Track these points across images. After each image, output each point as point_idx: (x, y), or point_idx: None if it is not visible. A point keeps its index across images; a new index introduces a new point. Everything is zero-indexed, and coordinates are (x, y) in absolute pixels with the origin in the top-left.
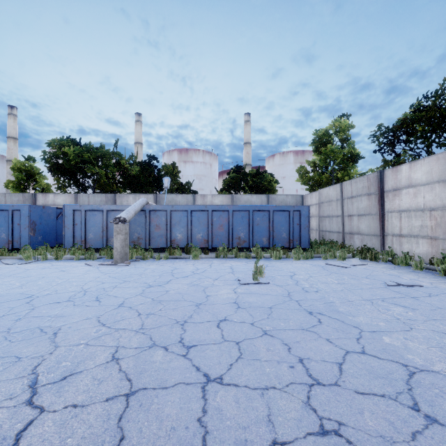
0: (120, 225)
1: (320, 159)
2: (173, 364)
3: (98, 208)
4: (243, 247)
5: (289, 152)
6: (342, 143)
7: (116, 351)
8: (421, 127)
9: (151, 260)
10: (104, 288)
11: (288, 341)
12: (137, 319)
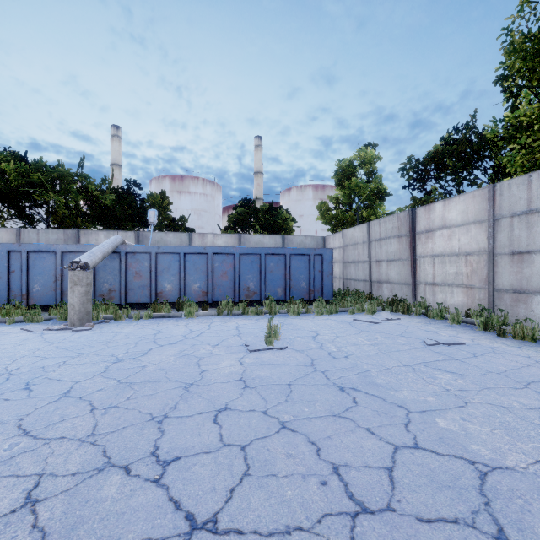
0: (79, 272)
1: (343, 195)
2: (135, 500)
3: (48, 248)
4: (253, 300)
5: (308, 187)
6: (368, 177)
7: (35, 485)
8: (452, 162)
9: (127, 320)
10: (44, 367)
11: (315, 437)
12: (87, 418)
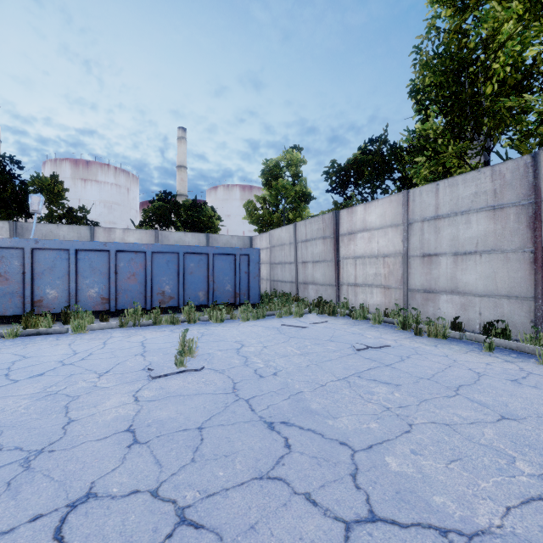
0: None
1: (270, 195)
2: None
3: None
4: (169, 307)
5: (235, 186)
6: (294, 180)
7: None
8: (368, 171)
9: None
10: None
11: (232, 533)
12: None
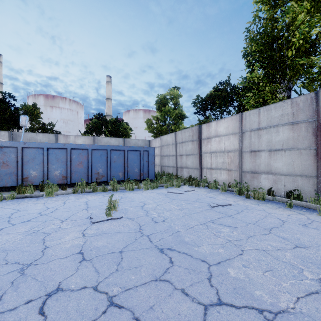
0: None
1: (161, 115)
2: None
3: None
4: (102, 181)
5: (140, 110)
6: (175, 106)
7: None
8: (218, 101)
9: None
10: None
11: (139, 310)
12: None
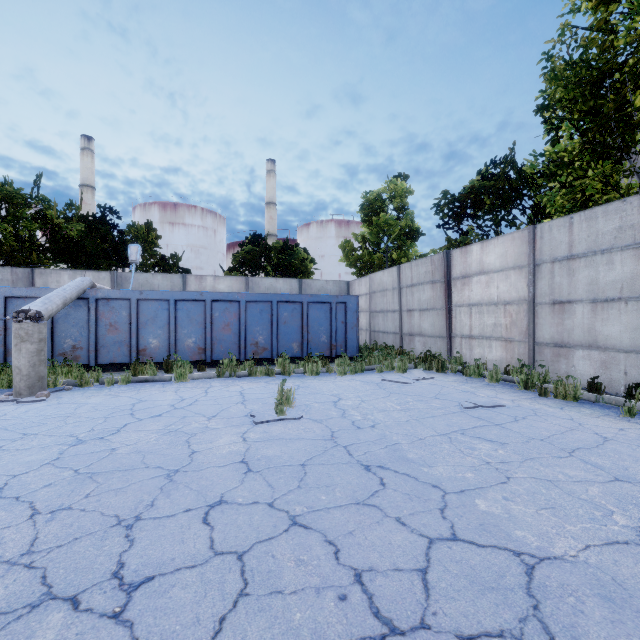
0: (28, 325)
1: (371, 233)
2: None
3: None
4: (263, 358)
5: (330, 222)
6: (398, 213)
7: None
8: (489, 200)
9: (96, 386)
10: None
11: (334, 534)
12: (24, 528)
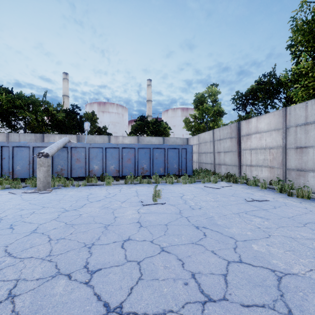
0: (43, 159)
1: (199, 114)
2: (73, 295)
3: (25, 144)
4: (146, 175)
5: (178, 109)
6: (213, 103)
7: (14, 286)
8: (261, 95)
9: (71, 187)
10: (21, 215)
11: (181, 256)
12: (46, 245)
